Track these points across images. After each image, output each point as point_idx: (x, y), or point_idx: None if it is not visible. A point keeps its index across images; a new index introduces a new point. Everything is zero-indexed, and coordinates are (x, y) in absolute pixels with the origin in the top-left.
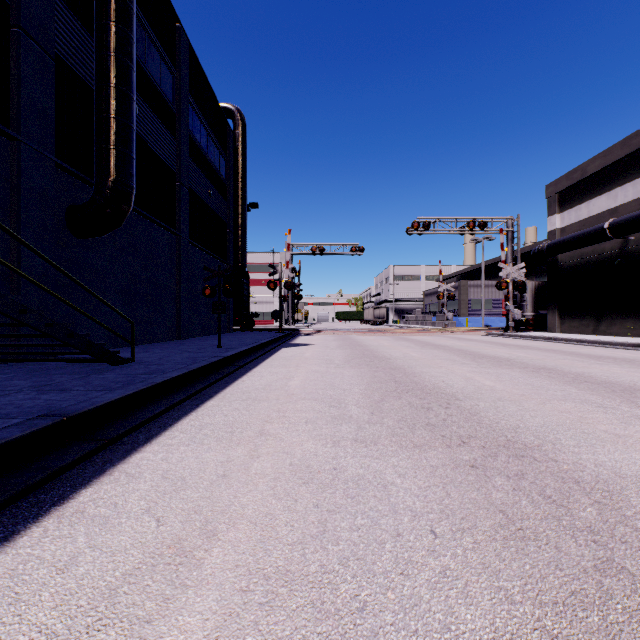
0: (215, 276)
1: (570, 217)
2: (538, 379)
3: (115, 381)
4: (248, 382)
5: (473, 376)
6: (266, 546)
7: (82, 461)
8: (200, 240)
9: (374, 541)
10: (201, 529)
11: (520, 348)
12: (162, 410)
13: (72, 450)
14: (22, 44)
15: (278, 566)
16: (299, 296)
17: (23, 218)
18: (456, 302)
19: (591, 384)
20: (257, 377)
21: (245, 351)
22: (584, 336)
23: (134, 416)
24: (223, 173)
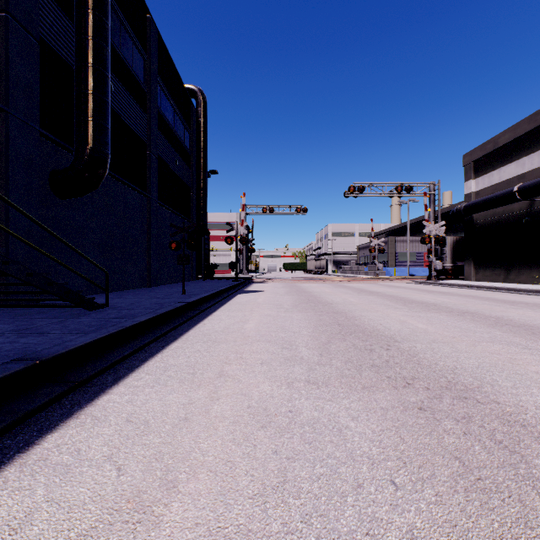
0: (180, 232)
1: (484, 182)
2: (464, 322)
3: (89, 325)
4: (209, 325)
5: (406, 319)
6: (226, 500)
7: (52, 404)
8: (167, 201)
9: (335, 493)
10: (161, 479)
11: (443, 294)
12: (130, 352)
13: (43, 393)
14: (9, 27)
15: (239, 524)
16: (252, 250)
17: (10, 180)
18: (385, 255)
19: (512, 327)
20: (216, 320)
21: (206, 297)
22: (496, 284)
23: (104, 358)
24: (187, 144)
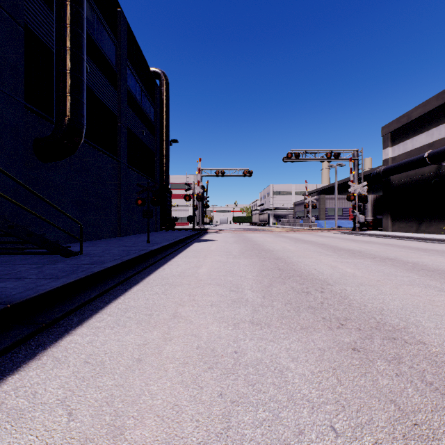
0: (145, 190)
1: (399, 149)
2: (386, 267)
3: (63, 270)
4: (167, 270)
5: (337, 265)
6: None
7: (18, 345)
8: (136, 165)
9: (277, 441)
10: (109, 425)
11: (366, 243)
12: (96, 295)
13: (11, 334)
14: None
15: None
16: (207, 205)
17: None
18: (317, 210)
19: (427, 271)
20: (174, 266)
21: (167, 245)
22: (410, 234)
23: (72, 300)
24: (152, 118)
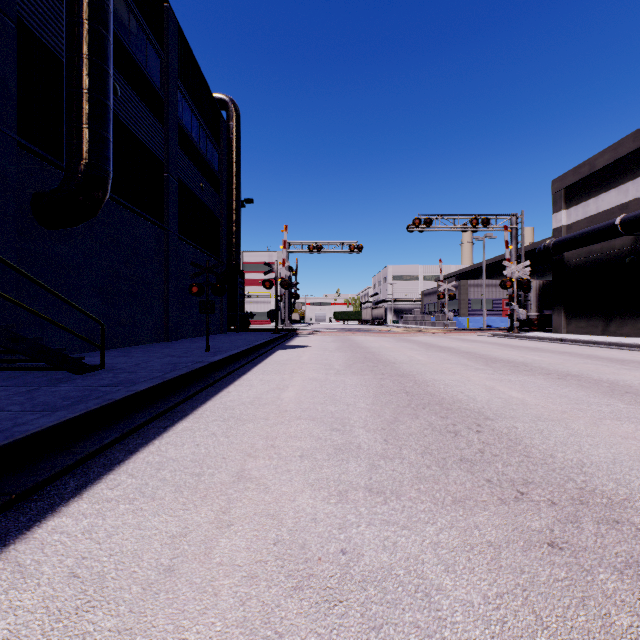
0: (203, 272)
1: (577, 213)
2: (570, 389)
3: (66, 397)
4: (234, 394)
5: (494, 385)
6: None
7: None
8: (191, 236)
9: None
10: None
11: (531, 350)
12: (115, 438)
13: None
14: None
15: None
16: (296, 295)
17: None
18: (456, 302)
19: (636, 396)
20: (245, 387)
21: (235, 355)
22: (594, 337)
23: (73, 449)
24: (216, 167)
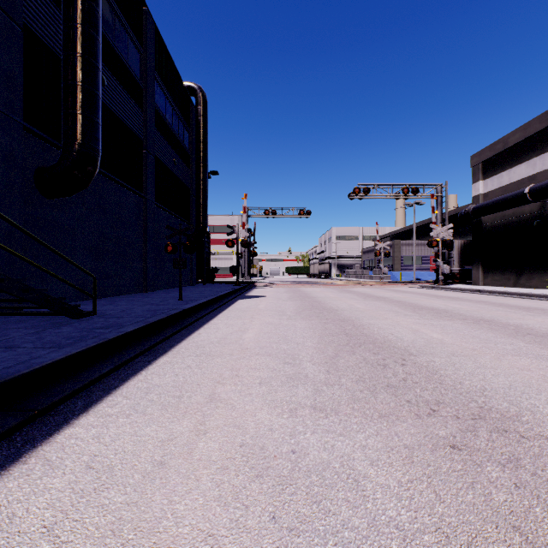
0: (176, 234)
1: (493, 183)
2: (482, 331)
3: (68, 336)
4: (204, 335)
5: (419, 328)
6: None
7: None
8: (165, 203)
9: None
10: None
11: (453, 300)
12: (110, 369)
13: None
14: None
15: None
16: (254, 253)
17: None
18: (390, 258)
19: (535, 337)
20: (213, 329)
21: (204, 303)
22: (506, 288)
23: (78, 377)
24: (187, 144)
